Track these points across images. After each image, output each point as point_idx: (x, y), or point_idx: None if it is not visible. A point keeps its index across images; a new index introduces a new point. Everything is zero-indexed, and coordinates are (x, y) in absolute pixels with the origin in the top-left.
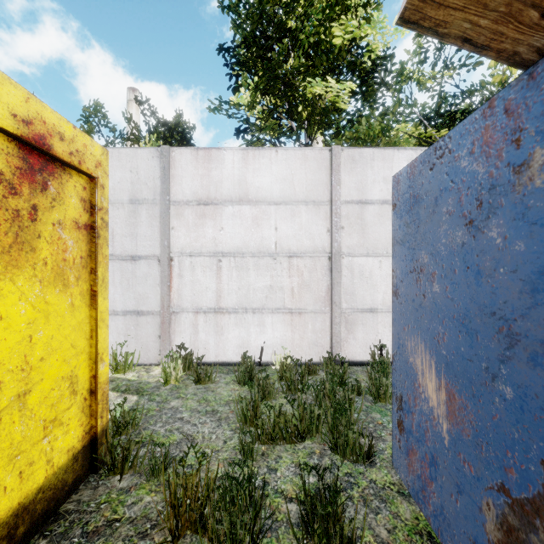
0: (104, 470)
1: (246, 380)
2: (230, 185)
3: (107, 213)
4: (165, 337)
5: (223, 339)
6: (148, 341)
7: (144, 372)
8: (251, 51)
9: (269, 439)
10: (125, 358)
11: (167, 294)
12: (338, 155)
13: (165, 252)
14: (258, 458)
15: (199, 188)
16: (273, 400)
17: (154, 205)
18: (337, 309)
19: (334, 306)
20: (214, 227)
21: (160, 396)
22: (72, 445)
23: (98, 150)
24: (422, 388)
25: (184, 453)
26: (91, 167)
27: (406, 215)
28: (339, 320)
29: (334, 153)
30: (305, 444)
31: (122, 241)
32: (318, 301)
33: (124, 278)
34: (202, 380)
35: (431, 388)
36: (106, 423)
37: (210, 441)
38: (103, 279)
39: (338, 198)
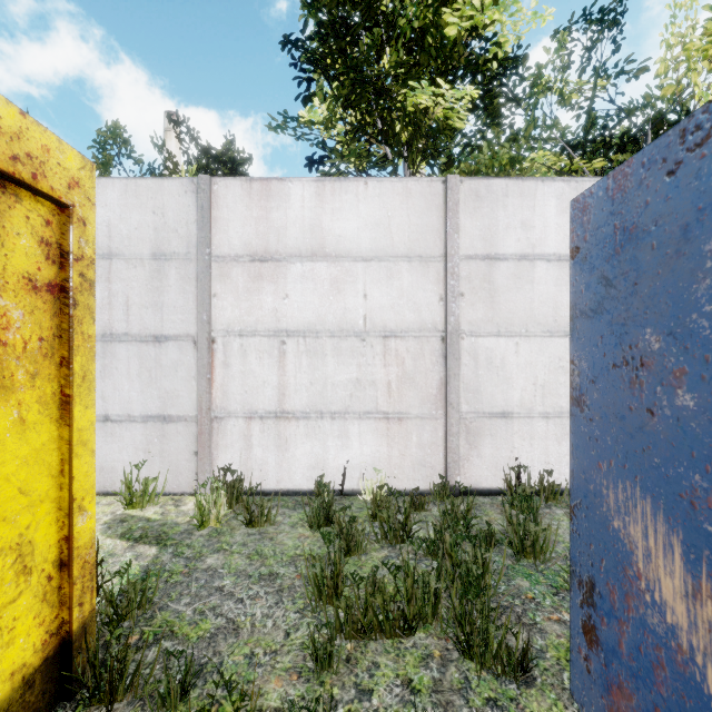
0: (81, 697)
1: (321, 521)
2: (299, 233)
3: (92, 267)
4: (203, 455)
5: (287, 457)
6: (179, 459)
7: (171, 506)
8: (328, 42)
9: (358, 630)
10: (144, 485)
11: (207, 391)
12: (456, 189)
13: (203, 331)
14: (341, 667)
15: (253, 237)
16: (362, 555)
17: (187, 261)
18: (453, 414)
19: (450, 409)
20: (275, 294)
21: (191, 548)
22: (21, 663)
23: (73, 159)
24: (647, 583)
25: (219, 657)
26: (59, 187)
27: (605, 265)
28: (457, 428)
29: (450, 186)
30: (416, 638)
31: (141, 315)
32: (426, 401)
33: (144, 368)
34: (256, 521)
35: (671, 588)
36: (90, 612)
37: (263, 633)
38: (83, 374)
39: (456, 251)
